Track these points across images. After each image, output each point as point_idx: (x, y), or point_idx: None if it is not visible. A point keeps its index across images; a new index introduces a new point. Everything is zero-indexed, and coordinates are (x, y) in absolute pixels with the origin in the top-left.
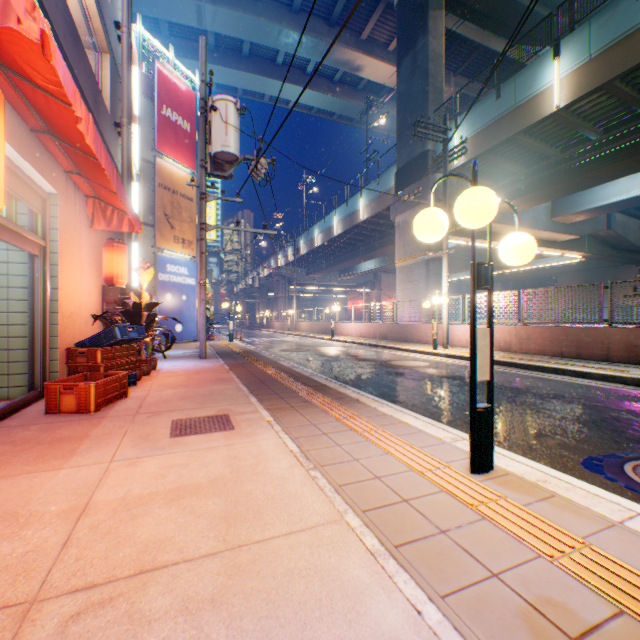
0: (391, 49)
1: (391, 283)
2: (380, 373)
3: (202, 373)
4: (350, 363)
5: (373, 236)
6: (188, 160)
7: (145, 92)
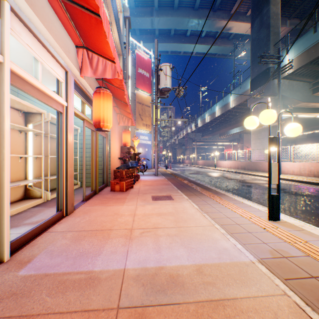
0: (248, 14)
1: (249, 139)
2: (238, 185)
3: (157, 181)
4: (223, 180)
5: (238, 115)
6: (148, 90)
7: (131, 64)
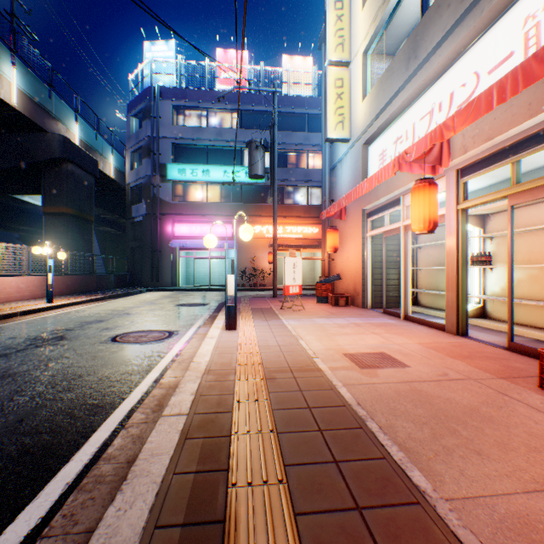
0: None
1: None
2: None
3: None
4: None
5: None
6: None
7: None
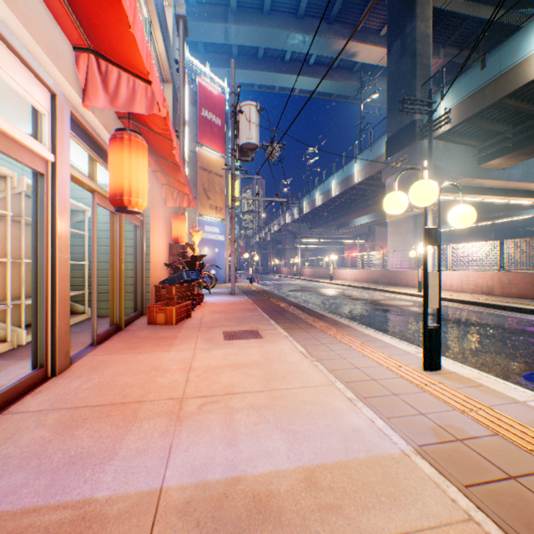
0: (382, 34)
1: (383, 235)
2: (369, 309)
3: (234, 305)
4: (344, 301)
5: (366, 195)
6: (219, 147)
7: (190, 101)
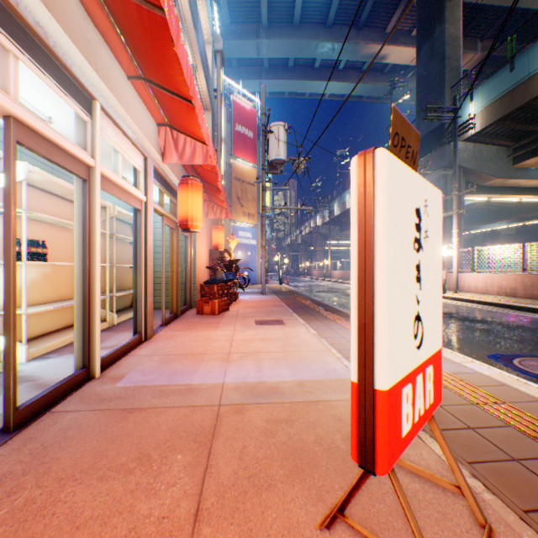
0: (414, 34)
1: None
2: None
3: (264, 302)
4: None
5: None
6: (251, 158)
7: (225, 118)
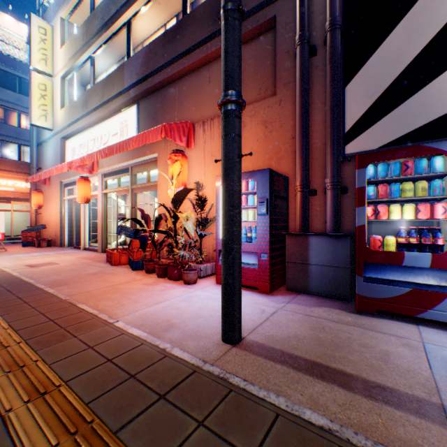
0: None
1: None
2: None
3: (106, 287)
4: None
5: None
6: None
7: None
